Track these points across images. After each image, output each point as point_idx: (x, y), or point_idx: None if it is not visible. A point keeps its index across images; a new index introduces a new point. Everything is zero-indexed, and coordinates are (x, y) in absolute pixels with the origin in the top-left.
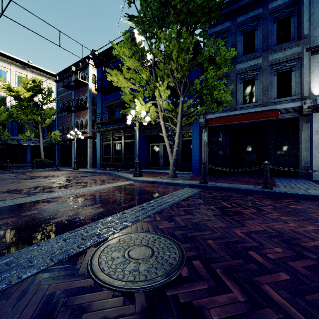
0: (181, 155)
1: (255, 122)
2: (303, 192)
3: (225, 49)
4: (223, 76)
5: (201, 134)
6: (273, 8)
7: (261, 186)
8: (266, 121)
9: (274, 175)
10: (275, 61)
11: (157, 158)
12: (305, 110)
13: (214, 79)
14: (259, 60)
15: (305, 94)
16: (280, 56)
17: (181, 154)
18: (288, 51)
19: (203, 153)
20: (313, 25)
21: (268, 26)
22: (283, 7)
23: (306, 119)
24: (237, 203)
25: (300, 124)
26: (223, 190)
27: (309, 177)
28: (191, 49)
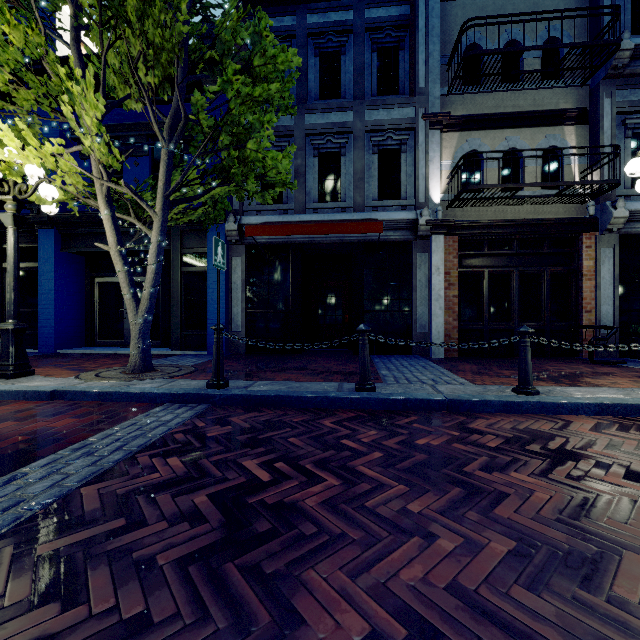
0: (181, 309)
1: (342, 244)
2: (431, 392)
3: (276, 42)
4: (280, 132)
5: (231, 261)
6: (373, 20)
7: (354, 383)
8: (361, 242)
9: (374, 352)
10: (376, 124)
11: (118, 316)
12: (422, 228)
13: (247, 108)
14: (348, 115)
15: (421, 199)
16: (383, 118)
17: (181, 306)
18: (396, 111)
19: (235, 305)
20: (432, 75)
21: (364, 52)
22: (388, 26)
23: (422, 245)
24: (291, 455)
25: (414, 254)
26: (266, 404)
27: (427, 352)
28: (184, 7)
